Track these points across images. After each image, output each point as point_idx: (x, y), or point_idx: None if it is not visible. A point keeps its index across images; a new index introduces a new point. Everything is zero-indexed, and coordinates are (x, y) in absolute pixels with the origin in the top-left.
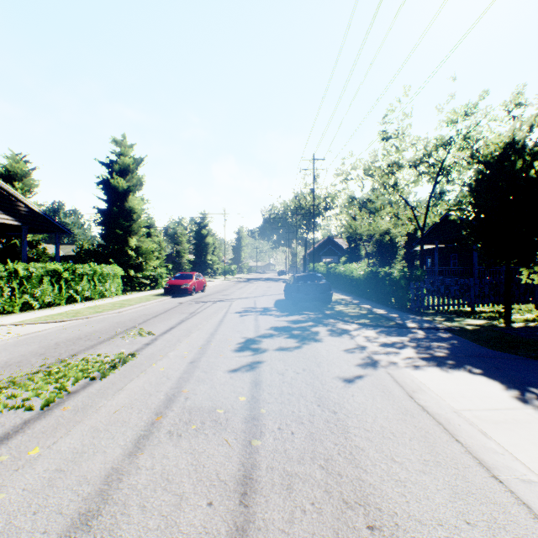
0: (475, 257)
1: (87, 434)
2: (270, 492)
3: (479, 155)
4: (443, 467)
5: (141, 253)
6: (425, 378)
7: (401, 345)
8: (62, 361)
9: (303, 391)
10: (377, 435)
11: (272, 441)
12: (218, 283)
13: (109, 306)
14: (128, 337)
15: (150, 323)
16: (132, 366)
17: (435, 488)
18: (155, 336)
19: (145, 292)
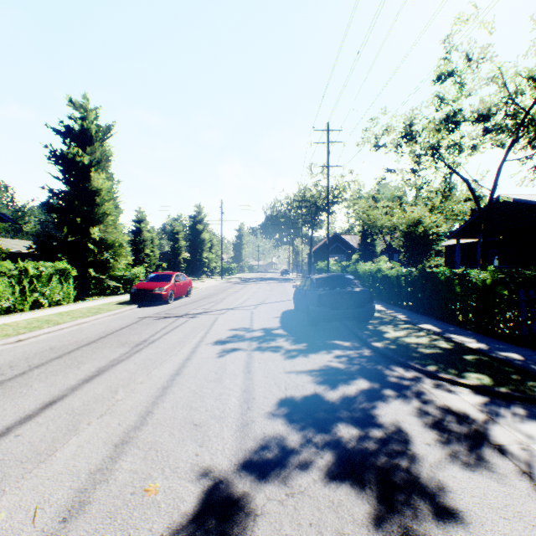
0: None
1: None
2: None
3: None
4: None
5: (106, 247)
6: None
7: None
8: None
9: None
10: None
11: None
12: (212, 284)
13: (17, 326)
14: None
15: (25, 380)
16: None
17: None
18: None
19: (109, 298)
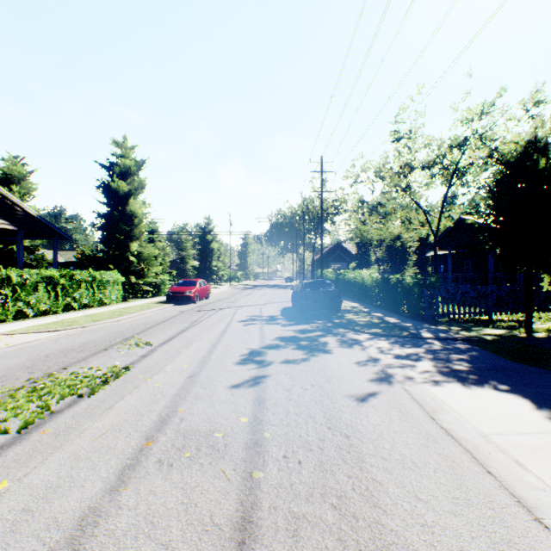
0: (490, 263)
1: (66, 463)
2: (272, 540)
3: (498, 154)
4: (476, 507)
5: (143, 259)
6: (446, 396)
7: (417, 358)
8: (49, 376)
9: (311, 410)
10: (396, 465)
11: (276, 473)
12: (223, 290)
13: (108, 314)
14: (124, 348)
15: (149, 332)
16: (125, 381)
17: (469, 536)
18: (153, 347)
19: (146, 300)
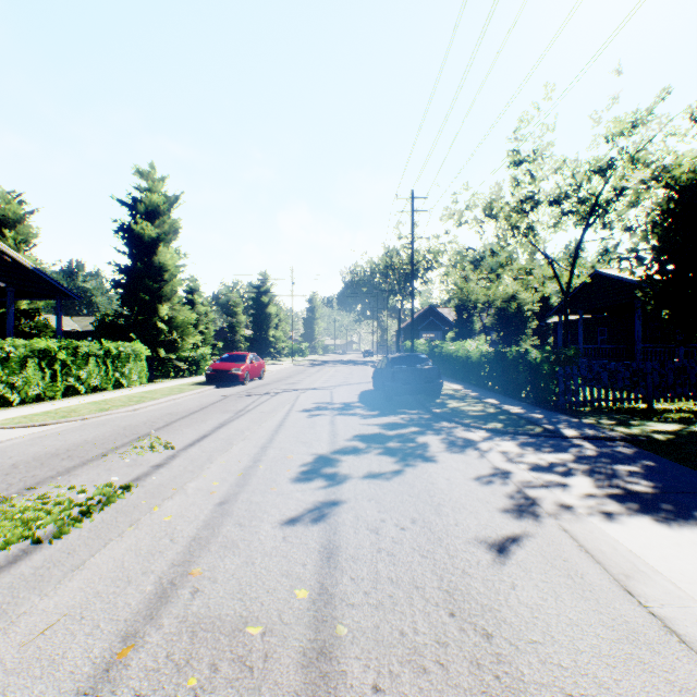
0: (637, 332)
1: None
2: None
3: (667, 175)
4: None
5: (175, 326)
6: (636, 543)
7: (566, 470)
8: (2, 502)
9: (416, 573)
10: None
11: None
12: (282, 367)
13: (123, 400)
14: (131, 453)
15: (174, 427)
16: (117, 512)
17: None
18: (174, 451)
19: (180, 380)
